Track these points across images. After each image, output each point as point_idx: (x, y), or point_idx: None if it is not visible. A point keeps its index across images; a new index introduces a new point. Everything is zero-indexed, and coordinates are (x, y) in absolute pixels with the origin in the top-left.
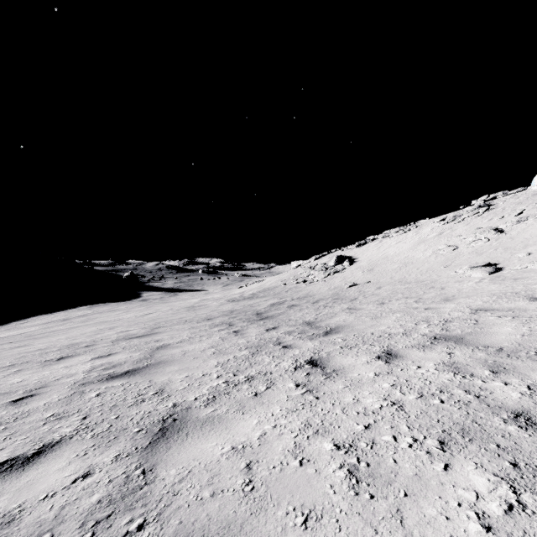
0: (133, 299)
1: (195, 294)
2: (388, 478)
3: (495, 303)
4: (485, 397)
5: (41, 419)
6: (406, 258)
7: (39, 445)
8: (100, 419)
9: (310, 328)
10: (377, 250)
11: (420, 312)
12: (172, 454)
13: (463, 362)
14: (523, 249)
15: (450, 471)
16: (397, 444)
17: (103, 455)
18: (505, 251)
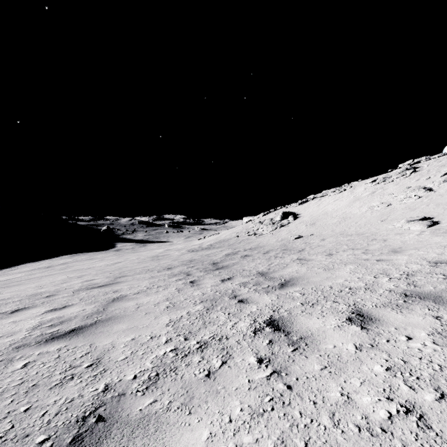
0: (109, 249)
1: (162, 244)
2: None
3: None
4: None
5: None
6: (344, 214)
7: None
8: (5, 411)
9: (265, 279)
10: (317, 207)
11: (374, 264)
12: None
13: None
14: None
15: None
16: None
17: None
18: (437, 206)
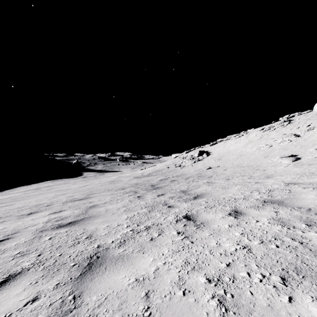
0: (78, 177)
1: (115, 173)
2: (249, 308)
3: (299, 179)
4: (306, 243)
5: (11, 255)
6: (241, 152)
7: (7, 275)
8: (49, 256)
9: (185, 194)
10: (223, 147)
11: (253, 185)
12: (94, 283)
13: (286, 218)
14: (312, 146)
15: (293, 303)
16: (251, 279)
17: (48, 283)
18: (301, 147)
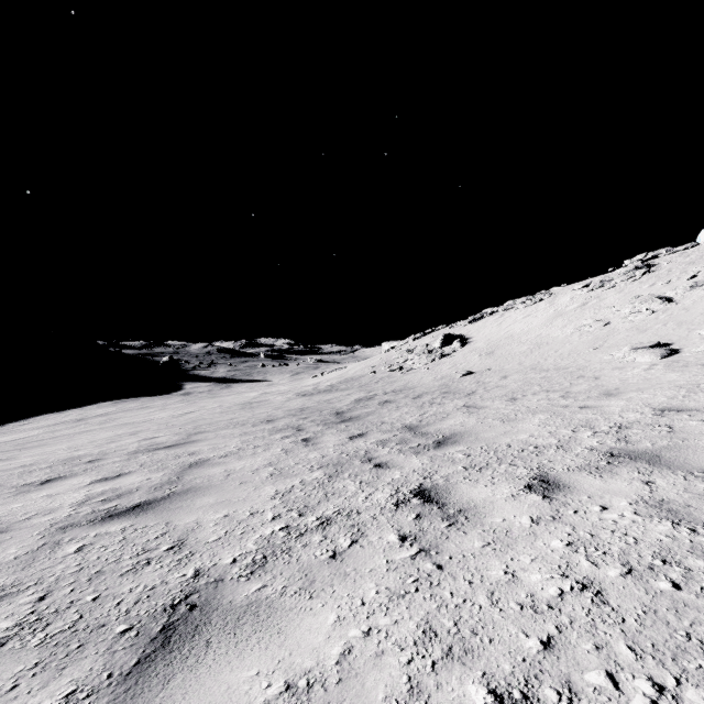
0: (172, 393)
1: (255, 385)
2: None
3: (688, 399)
4: None
5: None
6: (538, 337)
7: None
8: (66, 600)
9: (414, 435)
10: (497, 327)
11: (575, 412)
12: (171, 696)
13: (678, 499)
14: None
15: None
16: (623, 698)
17: (45, 691)
18: (679, 326)
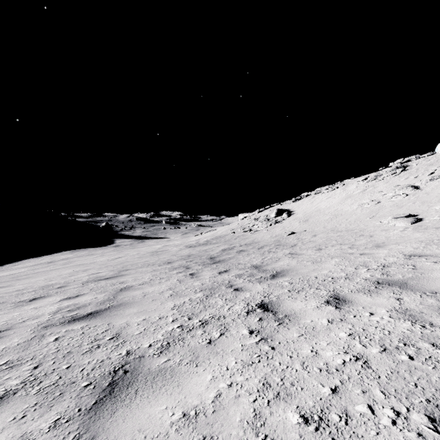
0: (108, 245)
1: (159, 240)
2: None
3: (426, 249)
4: None
5: None
6: (336, 211)
7: None
8: (51, 368)
9: (258, 271)
10: (310, 204)
11: (357, 257)
12: (116, 420)
13: (416, 308)
14: (438, 202)
15: None
16: (376, 418)
17: (42, 418)
18: (422, 204)
